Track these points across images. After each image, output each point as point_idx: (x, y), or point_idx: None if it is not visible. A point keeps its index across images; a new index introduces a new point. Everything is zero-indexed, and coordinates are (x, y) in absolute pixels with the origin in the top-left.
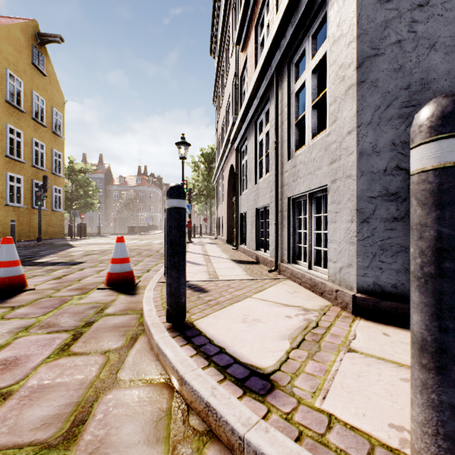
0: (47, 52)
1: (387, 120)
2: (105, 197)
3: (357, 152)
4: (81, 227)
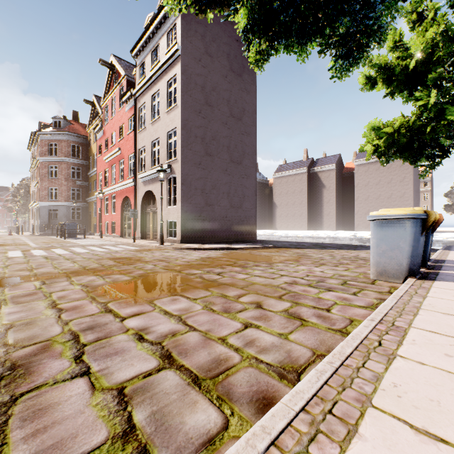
0: None
1: (42, 221)
2: None
3: (40, 222)
4: None
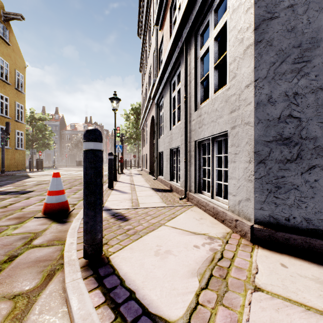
0: (11, 27)
1: (281, 74)
2: (60, 139)
3: (255, 102)
4: (38, 161)
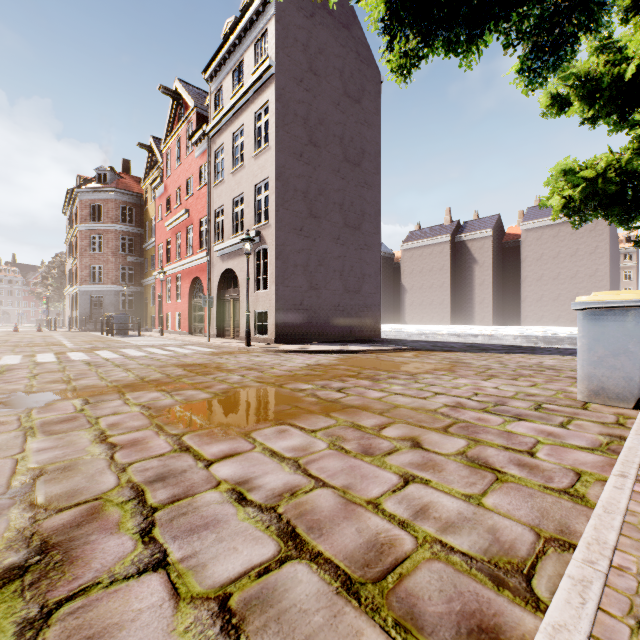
0: None
1: (82, 311)
2: None
3: (79, 314)
4: None
